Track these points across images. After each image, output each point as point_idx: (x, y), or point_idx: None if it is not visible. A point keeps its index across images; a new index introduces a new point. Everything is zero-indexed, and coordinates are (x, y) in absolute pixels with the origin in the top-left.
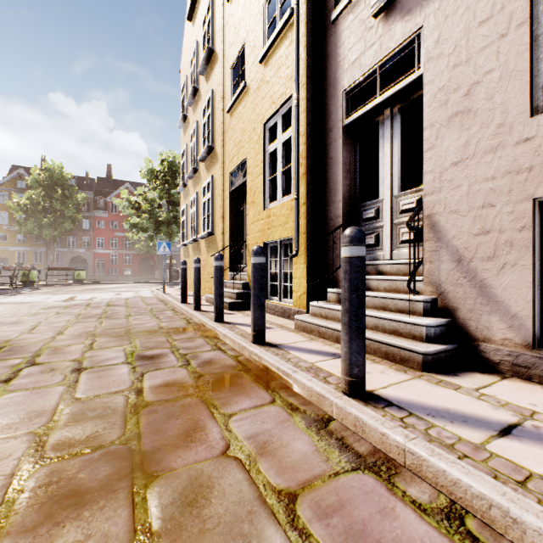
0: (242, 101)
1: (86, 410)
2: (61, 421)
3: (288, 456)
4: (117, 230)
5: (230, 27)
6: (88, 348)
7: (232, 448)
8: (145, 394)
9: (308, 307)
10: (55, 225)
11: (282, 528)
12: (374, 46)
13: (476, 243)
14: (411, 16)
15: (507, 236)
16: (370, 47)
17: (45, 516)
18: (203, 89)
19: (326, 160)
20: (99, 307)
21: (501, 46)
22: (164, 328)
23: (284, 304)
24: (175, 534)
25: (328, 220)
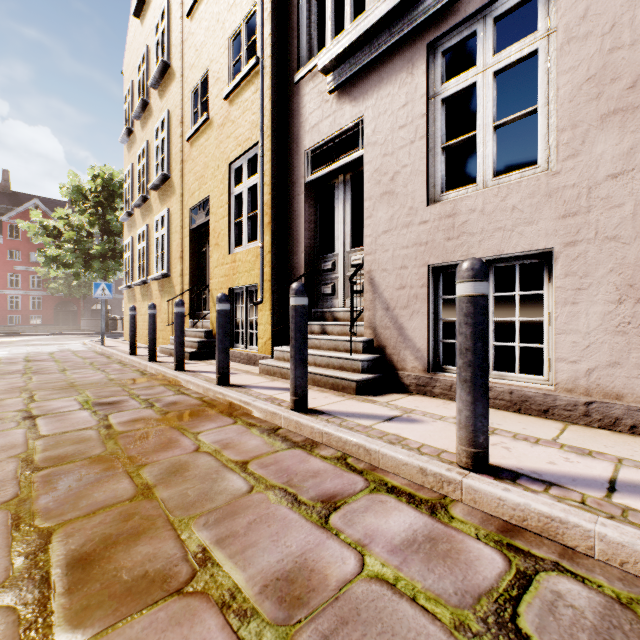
0: (204, 133)
1: (60, 441)
2: (39, 449)
3: (245, 447)
4: (19, 262)
5: (190, 46)
6: (30, 400)
7: (202, 448)
8: (115, 427)
9: (273, 352)
10: None
11: (238, 473)
12: (330, 118)
13: (397, 296)
14: (356, 103)
15: (415, 291)
16: (327, 118)
17: (63, 489)
18: (155, 105)
19: (290, 212)
20: (16, 363)
21: (412, 149)
22: (115, 380)
23: (250, 351)
24: (166, 483)
25: (292, 269)
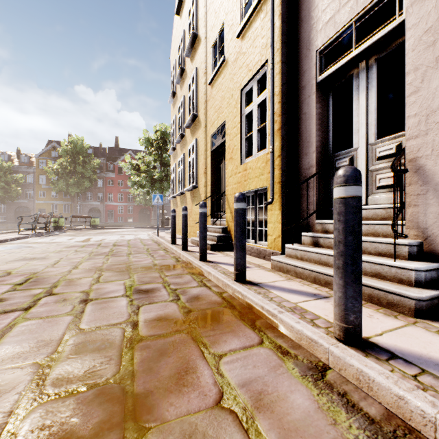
0: (221, 73)
1: (87, 342)
2: (64, 352)
3: (289, 414)
4: (123, 187)
5: (211, 13)
6: (95, 281)
7: (225, 397)
8: (140, 327)
9: (282, 249)
10: (78, 184)
11: None
12: (350, 2)
13: None
14: None
15: None
16: (345, 4)
17: None
18: (188, 69)
19: (299, 116)
20: (107, 247)
21: None
22: (157, 265)
23: (259, 246)
24: None
25: (302, 170)
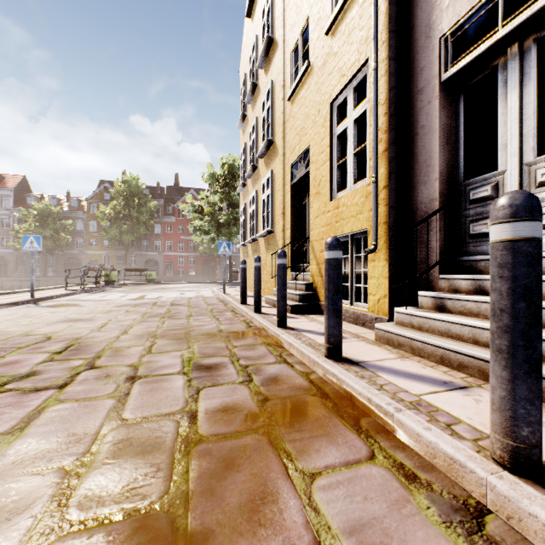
0: (304, 84)
1: (130, 439)
2: (99, 454)
3: None
4: (183, 234)
5: (291, 8)
6: (147, 351)
7: None
8: (199, 421)
9: (390, 314)
10: (132, 231)
11: None
12: None
13: None
14: None
15: None
16: None
17: None
18: (262, 83)
19: (414, 131)
20: (164, 306)
21: None
22: (223, 332)
23: (357, 308)
24: None
25: (418, 205)
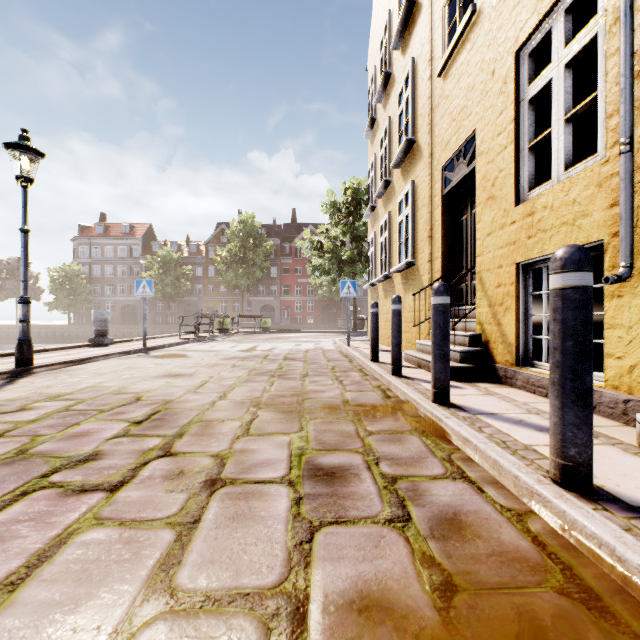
0: (466, 42)
1: None
2: None
3: None
4: (301, 276)
5: None
6: (243, 430)
7: None
8: (310, 638)
9: None
10: (248, 274)
11: None
12: None
13: None
14: None
15: None
16: None
17: None
18: (397, 69)
19: None
20: (275, 361)
21: None
22: (349, 404)
23: None
24: None
25: None
